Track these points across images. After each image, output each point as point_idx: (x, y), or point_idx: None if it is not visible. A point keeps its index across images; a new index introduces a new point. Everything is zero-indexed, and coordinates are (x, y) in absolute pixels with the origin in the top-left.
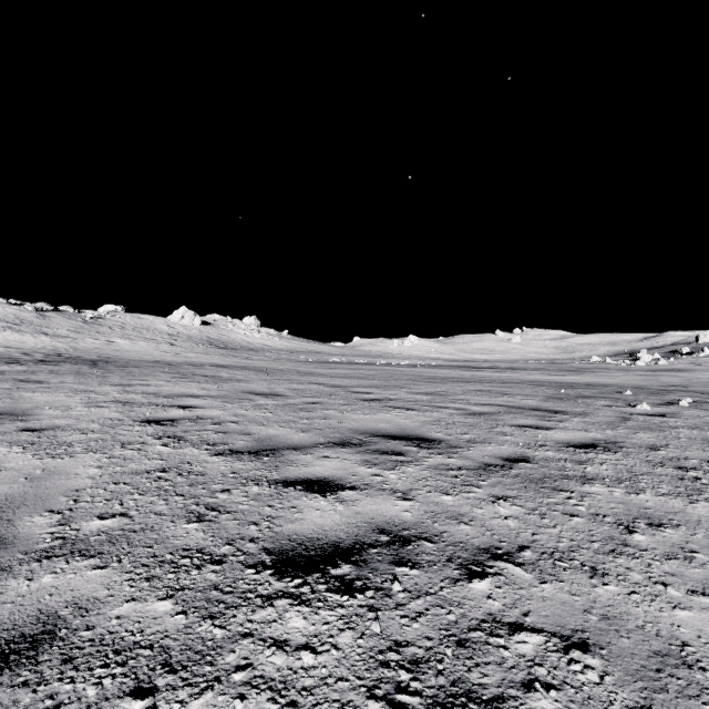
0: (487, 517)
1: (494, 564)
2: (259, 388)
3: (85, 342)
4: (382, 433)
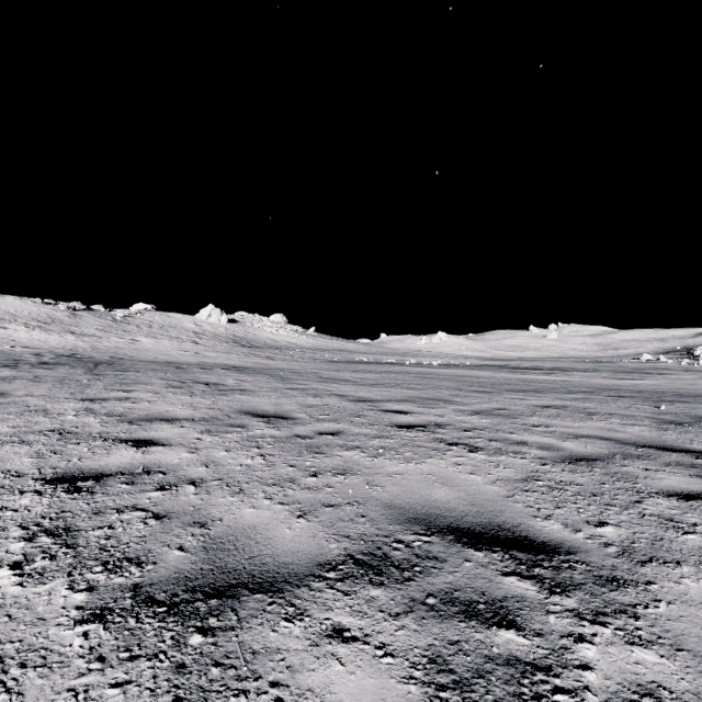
0: None
1: None
2: (263, 404)
3: (109, 341)
4: (446, 521)
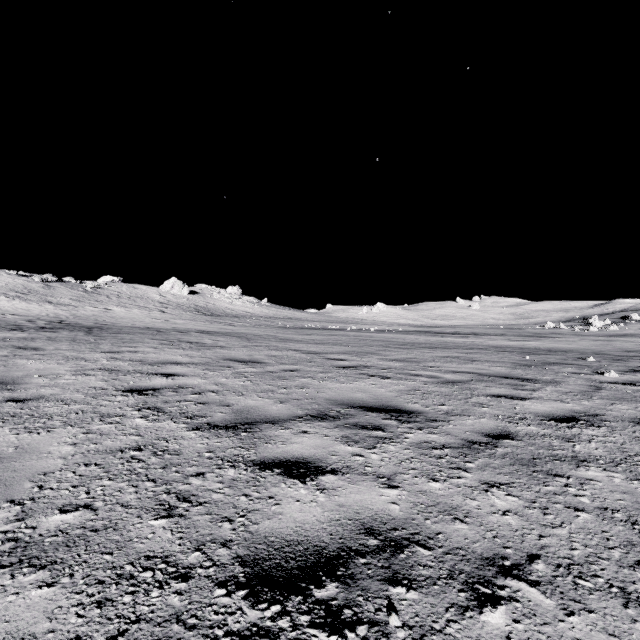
0: (484, 512)
1: (505, 583)
2: (240, 355)
3: (85, 310)
4: (359, 404)
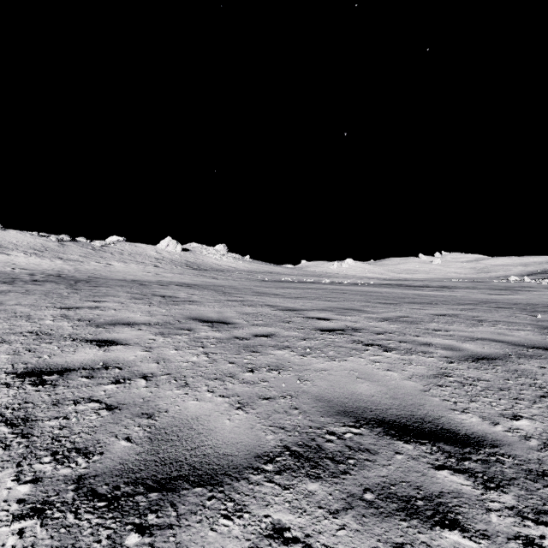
0: None
1: None
2: (208, 312)
3: (89, 265)
4: (373, 414)
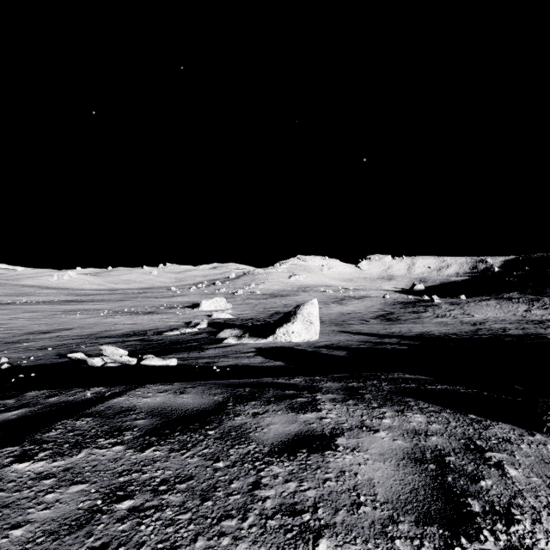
0: None
1: None
2: None
3: None
4: None
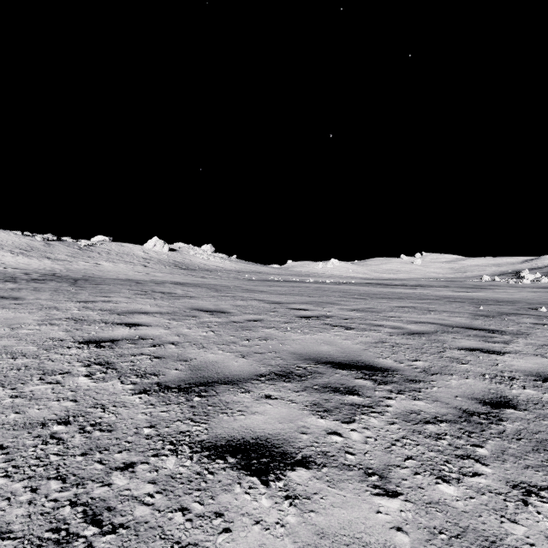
0: None
1: None
2: (207, 304)
3: (78, 265)
4: (327, 359)
